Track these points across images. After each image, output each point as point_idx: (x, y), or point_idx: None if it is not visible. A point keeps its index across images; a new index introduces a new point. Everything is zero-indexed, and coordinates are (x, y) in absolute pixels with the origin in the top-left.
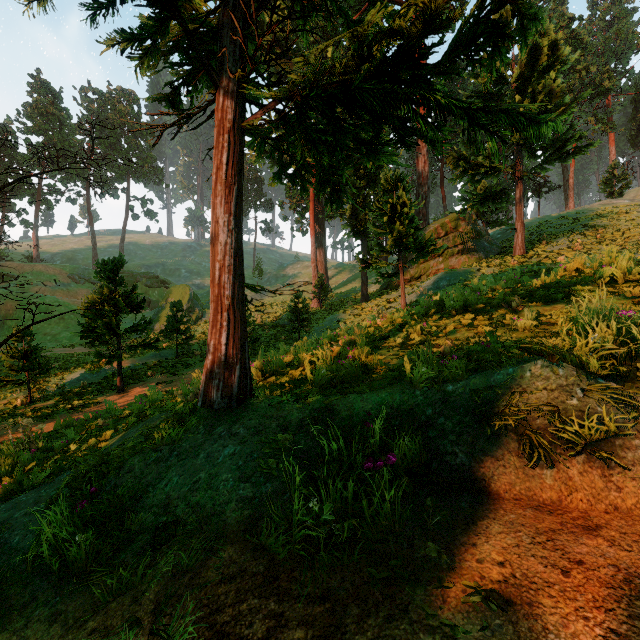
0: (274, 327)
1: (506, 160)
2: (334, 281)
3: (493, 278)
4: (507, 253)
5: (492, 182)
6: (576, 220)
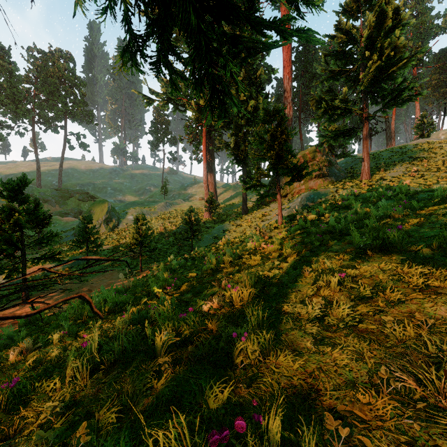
0: (173, 235)
1: (355, 105)
2: (221, 197)
3: (355, 198)
4: (353, 177)
5: (344, 122)
6: (402, 153)
